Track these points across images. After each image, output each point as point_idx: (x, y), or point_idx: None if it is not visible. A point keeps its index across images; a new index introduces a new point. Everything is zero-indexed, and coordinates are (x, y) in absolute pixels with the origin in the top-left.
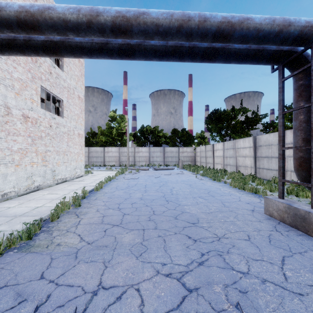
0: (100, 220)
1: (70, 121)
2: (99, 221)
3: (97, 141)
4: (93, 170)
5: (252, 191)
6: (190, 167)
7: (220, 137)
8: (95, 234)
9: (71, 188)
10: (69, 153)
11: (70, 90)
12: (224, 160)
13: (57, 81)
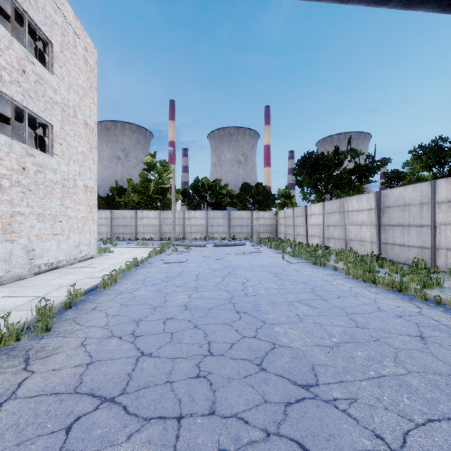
0: (75, 378)
1: (68, 162)
2: (70, 385)
3: (126, 201)
4: (116, 247)
5: (391, 288)
6: (270, 241)
7: (316, 195)
8: (32, 445)
9: (58, 281)
10: (65, 219)
11: (68, 110)
12: (324, 231)
13: (40, 89)
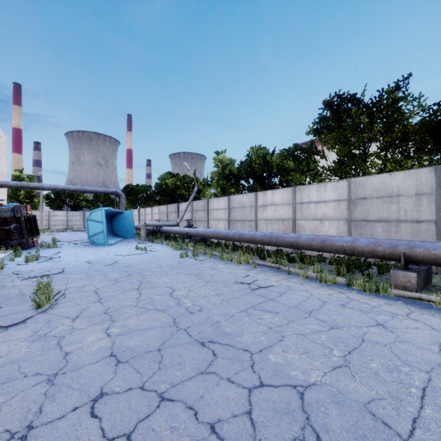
0: None
1: (2, 195)
2: None
3: None
4: None
5: None
6: None
7: (131, 206)
8: None
9: None
10: None
11: (2, 174)
12: None
13: None
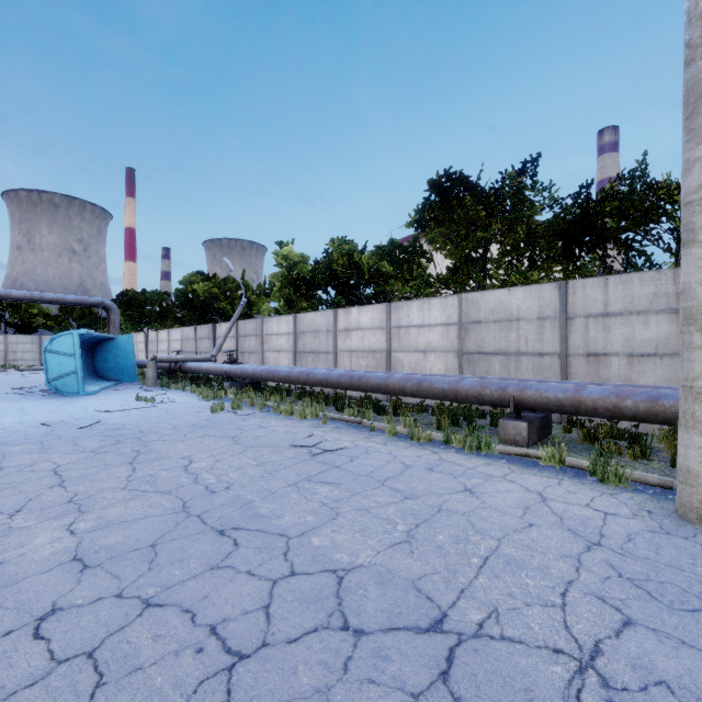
0: None
1: None
2: None
3: None
4: None
5: None
6: None
7: (132, 327)
8: None
9: None
10: None
11: None
12: None
13: None
